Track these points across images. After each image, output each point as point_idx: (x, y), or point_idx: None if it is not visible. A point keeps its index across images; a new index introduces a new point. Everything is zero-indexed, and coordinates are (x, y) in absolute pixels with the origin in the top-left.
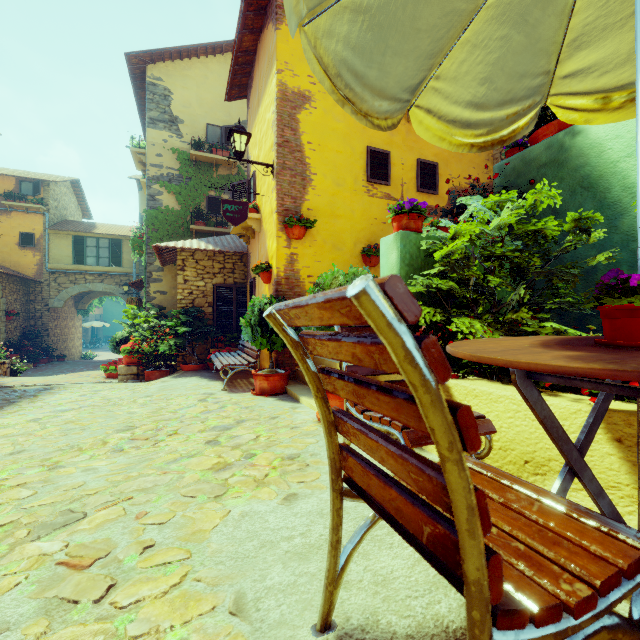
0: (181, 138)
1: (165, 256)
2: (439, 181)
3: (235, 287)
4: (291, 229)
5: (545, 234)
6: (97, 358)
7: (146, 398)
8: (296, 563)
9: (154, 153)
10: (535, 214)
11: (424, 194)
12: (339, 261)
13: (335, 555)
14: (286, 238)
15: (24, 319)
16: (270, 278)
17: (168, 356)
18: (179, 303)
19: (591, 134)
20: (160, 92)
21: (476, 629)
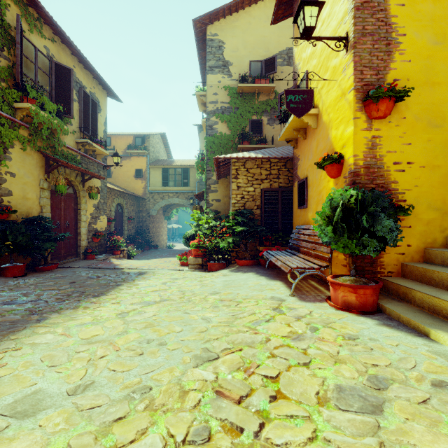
0: (231, 77)
1: (220, 170)
2: None
3: (280, 191)
4: (375, 105)
5: None
6: (175, 247)
7: (215, 296)
8: None
9: (211, 93)
10: None
11: None
12: (436, 141)
13: None
14: (365, 119)
15: (137, 222)
16: (340, 170)
17: (224, 251)
18: (233, 206)
19: None
20: (216, 45)
21: None
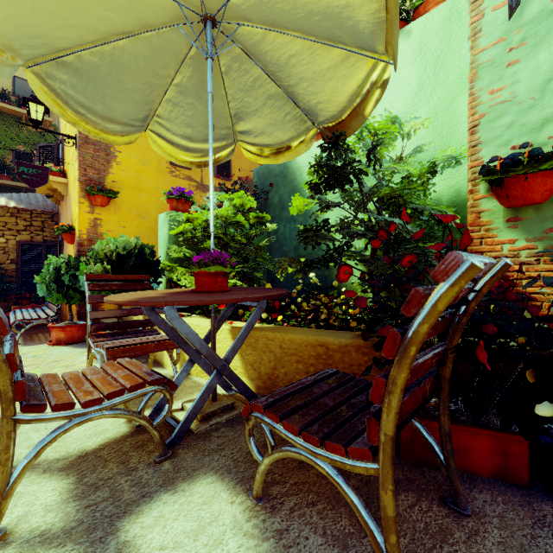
0: None
1: None
2: (233, 171)
3: (44, 245)
4: (94, 197)
5: (243, 224)
6: None
7: None
8: None
9: None
10: (273, 206)
11: (220, 180)
12: (144, 228)
13: None
14: (89, 204)
15: None
16: (73, 239)
17: None
18: None
19: (297, 161)
20: None
21: (4, 412)
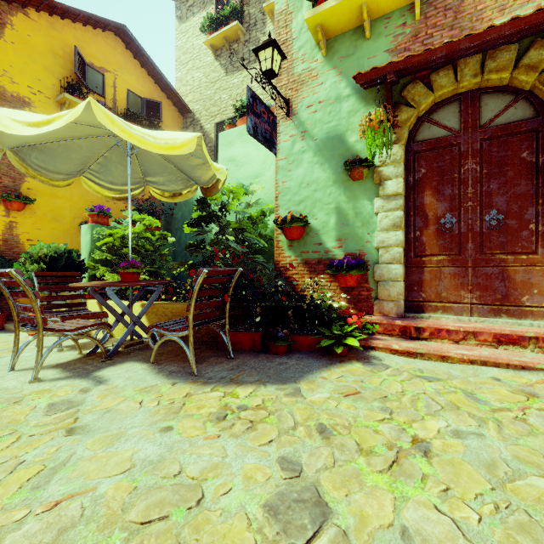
0: None
1: None
2: None
3: None
4: (10, 203)
5: (151, 238)
6: None
7: None
8: (1, 366)
9: None
10: (177, 220)
11: None
12: (59, 230)
13: (16, 348)
14: (5, 209)
15: None
16: None
17: None
18: None
19: None
20: None
21: (39, 330)
